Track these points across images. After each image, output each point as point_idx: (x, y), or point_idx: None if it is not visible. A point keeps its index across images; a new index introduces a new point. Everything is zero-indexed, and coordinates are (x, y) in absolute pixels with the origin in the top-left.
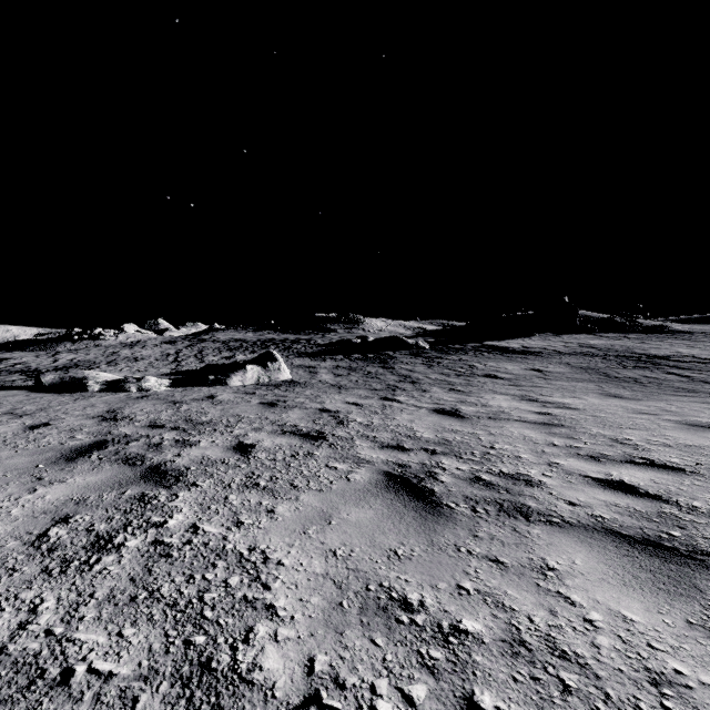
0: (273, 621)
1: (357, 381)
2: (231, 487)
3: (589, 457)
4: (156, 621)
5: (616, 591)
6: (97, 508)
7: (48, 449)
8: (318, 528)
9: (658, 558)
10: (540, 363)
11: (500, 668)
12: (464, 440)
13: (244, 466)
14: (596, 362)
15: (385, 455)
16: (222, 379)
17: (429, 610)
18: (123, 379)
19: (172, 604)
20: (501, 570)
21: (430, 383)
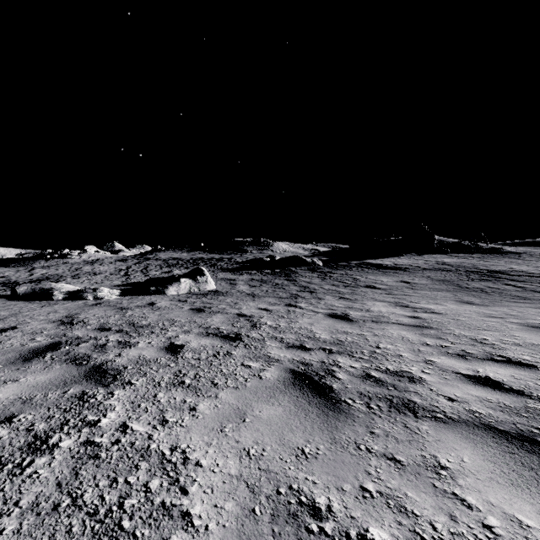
0: (188, 532)
1: (267, 290)
2: (160, 385)
3: (457, 355)
4: (74, 534)
5: (506, 492)
6: (40, 407)
7: (10, 350)
8: (234, 426)
9: (535, 454)
10: (408, 276)
11: None
12: (354, 341)
13: (173, 365)
14: (450, 275)
15: (291, 354)
16: (161, 290)
17: (337, 517)
18: (82, 290)
19: (92, 512)
20: (399, 469)
21: (324, 292)
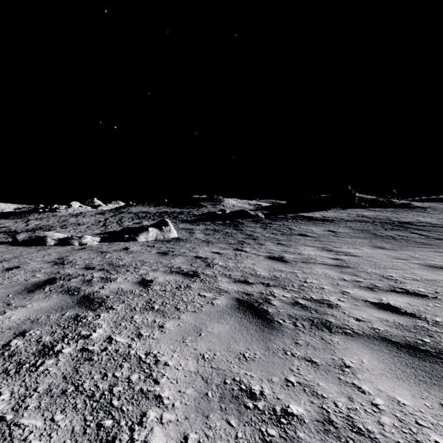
0: (160, 408)
1: (219, 238)
2: (135, 310)
3: (367, 288)
4: (79, 409)
5: (391, 382)
6: (45, 325)
7: (16, 284)
8: (193, 338)
9: (417, 358)
10: (333, 226)
11: (317, 442)
12: (287, 277)
13: (145, 295)
14: (368, 226)
15: (237, 287)
16: (133, 237)
17: (267, 398)
18: (70, 237)
19: (91, 395)
20: (315, 368)
21: (265, 239)
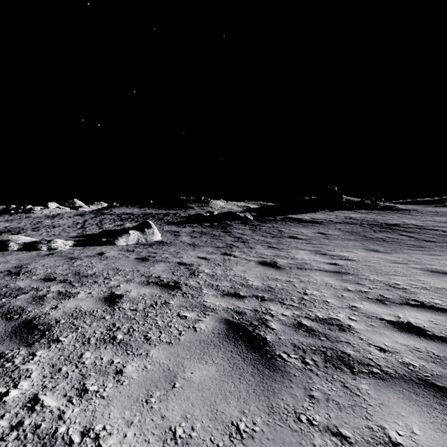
0: None
1: (206, 241)
2: (89, 342)
3: (377, 300)
4: None
5: None
6: None
7: None
8: (162, 394)
9: None
10: (323, 228)
11: None
12: (283, 287)
13: (108, 317)
14: (357, 228)
15: (225, 302)
16: (111, 241)
17: None
18: (37, 241)
19: None
20: None
21: (255, 242)
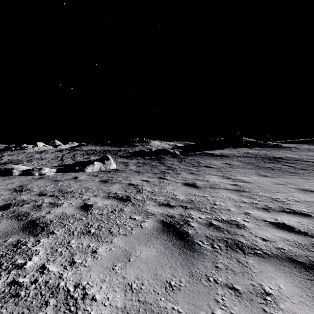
0: None
1: (147, 169)
2: (73, 234)
3: (263, 209)
4: None
5: None
6: None
7: None
8: (122, 265)
9: None
10: (229, 160)
11: None
12: (200, 200)
13: (84, 219)
14: (252, 160)
15: (161, 210)
16: (82, 169)
17: None
18: (32, 169)
19: None
20: (238, 297)
21: (181, 170)
